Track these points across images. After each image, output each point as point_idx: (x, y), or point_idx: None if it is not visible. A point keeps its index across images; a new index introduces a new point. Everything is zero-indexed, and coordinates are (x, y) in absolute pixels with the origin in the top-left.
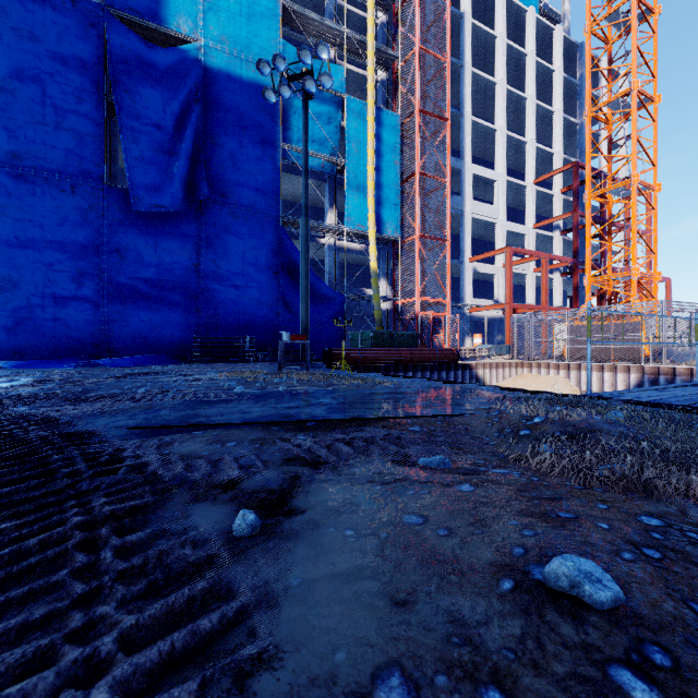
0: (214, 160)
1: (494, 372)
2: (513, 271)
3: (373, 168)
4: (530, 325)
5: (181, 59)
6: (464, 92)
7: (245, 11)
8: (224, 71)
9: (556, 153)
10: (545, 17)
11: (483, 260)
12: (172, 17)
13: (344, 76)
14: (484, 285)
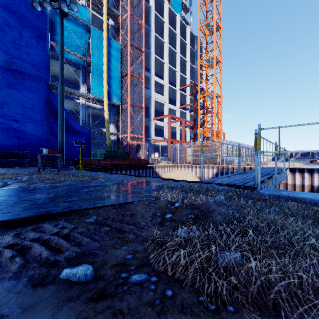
0: None
1: (163, 169)
2: (171, 125)
3: (106, 67)
4: (178, 149)
5: None
6: (151, 42)
7: None
8: None
9: (188, 78)
10: (184, 21)
11: (159, 120)
12: None
13: (90, 15)
14: (160, 131)
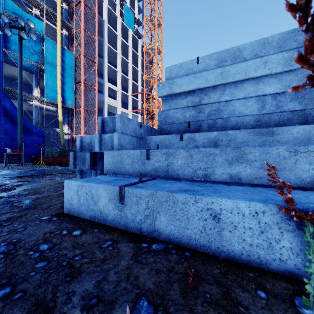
0: None
1: None
2: None
3: (60, 74)
4: None
5: None
6: (104, 52)
7: None
8: None
9: (139, 85)
10: (136, 34)
11: None
12: None
13: (44, 27)
14: None
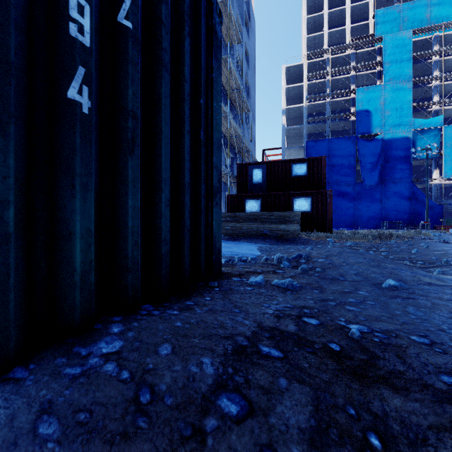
0: (387, 167)
1: None
2: None
3: None
4: None
5: (377, 141)
6: None
7: (398, 116)
8: (390, 138)
9: None
10: None
11: None
12: (374, 130)
13: (442, 119)
14: None
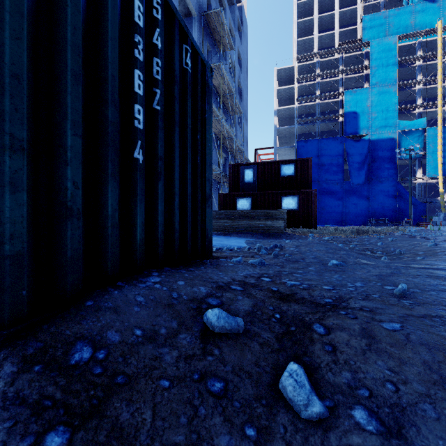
0: (373, 167)
1: None
2: None
3: (441, 152)
4: None
5: (364, 141)
6: None
7: (384, 118)
8: (376, 139)
9: None
10: None
11: None
12: (361, 131)
13: (425, 121)
14: None
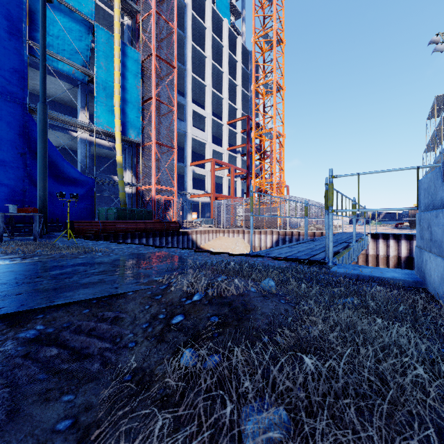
0: None
1: (203, 236)
2: (216, 174)
3: (119, 86)
4: (224, 207)
5: None
6: (186, 55)
7: None
8: None
9: (239, 109)
10: (233, 30)
11: (199, 166)
12: None
13: (93, 7)
14: (200, 181)
